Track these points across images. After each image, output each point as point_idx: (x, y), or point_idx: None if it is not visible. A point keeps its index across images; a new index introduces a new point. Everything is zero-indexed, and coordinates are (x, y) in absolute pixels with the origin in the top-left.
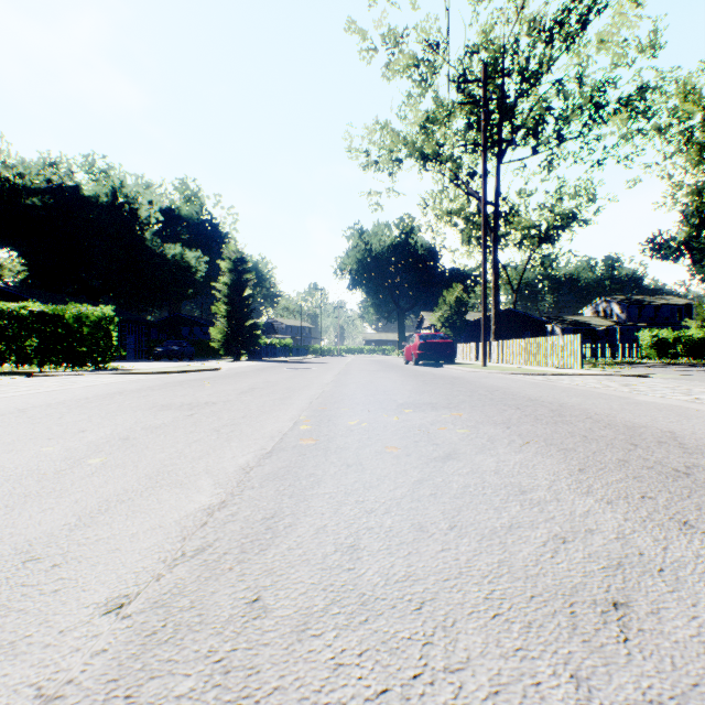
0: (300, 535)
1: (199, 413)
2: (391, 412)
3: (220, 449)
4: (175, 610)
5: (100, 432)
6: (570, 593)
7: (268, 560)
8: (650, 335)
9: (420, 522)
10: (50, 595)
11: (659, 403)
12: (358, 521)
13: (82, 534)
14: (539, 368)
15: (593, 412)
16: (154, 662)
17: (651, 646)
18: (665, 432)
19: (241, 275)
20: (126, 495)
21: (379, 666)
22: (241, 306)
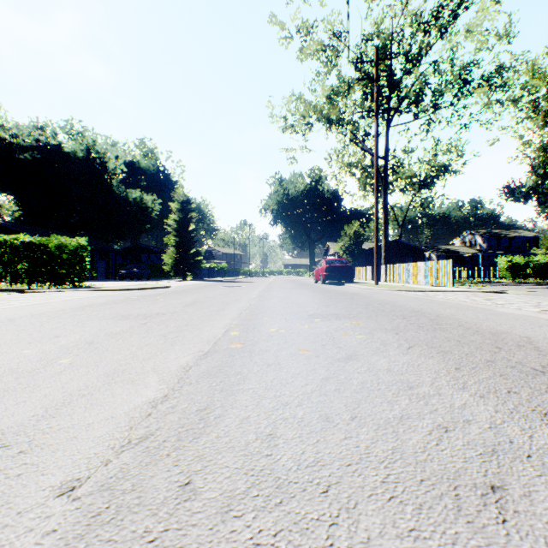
0: (227, 425)
1: (151, 322)
2: (304, 321)
3: (166, 352)
4: (118, 493)
5: (71, 337)
6: (453, 477)
7: (199, 447)
8: (506, 260)
9: (326, 414)
10: (13, 479)
11: (515, 314)
12: (276, 413)
13: (46, 424)
14: (419, 286)
15: (463, 321)
16: (96, 542)
17: (526, 526)
18: (523, 337)
19: (187, 214)
20: (86, 390)
21: (291, 546)
22: (187, 238)
